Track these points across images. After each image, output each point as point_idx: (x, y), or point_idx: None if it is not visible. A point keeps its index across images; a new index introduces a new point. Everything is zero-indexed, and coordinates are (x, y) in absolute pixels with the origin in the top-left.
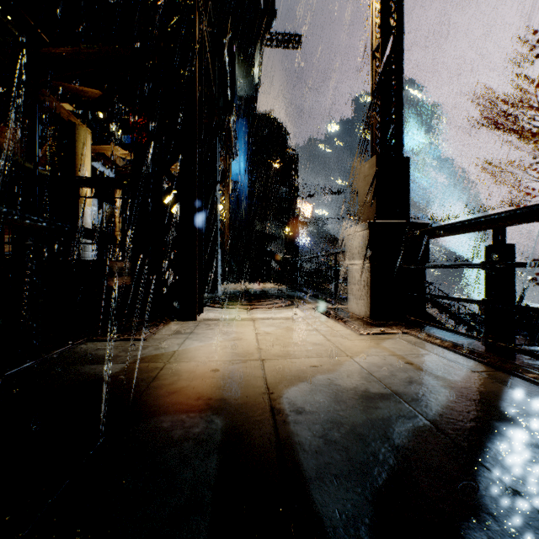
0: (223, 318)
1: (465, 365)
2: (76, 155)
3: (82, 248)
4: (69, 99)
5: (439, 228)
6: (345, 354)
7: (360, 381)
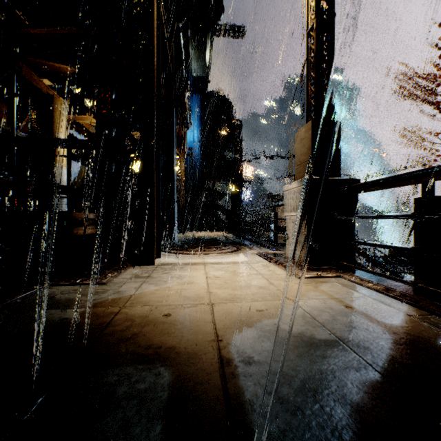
0: (178, 263)
1: (400, 309)
2: (53, 123)
3: (59, 202)
4: (48, 76)
5: (369, 183)
6: (288, 297)
7: (304, 327)
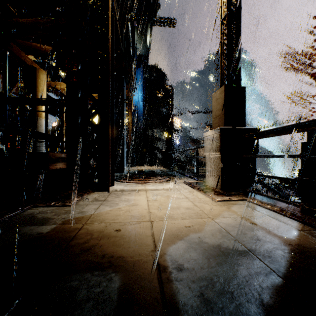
0: (126, 189)
1: (292, 225)
2: (36, 87)
3: (41, 145)
4: (32, 53)
5: (267, 131)
6: (208, 216)
7: (221, 239)
